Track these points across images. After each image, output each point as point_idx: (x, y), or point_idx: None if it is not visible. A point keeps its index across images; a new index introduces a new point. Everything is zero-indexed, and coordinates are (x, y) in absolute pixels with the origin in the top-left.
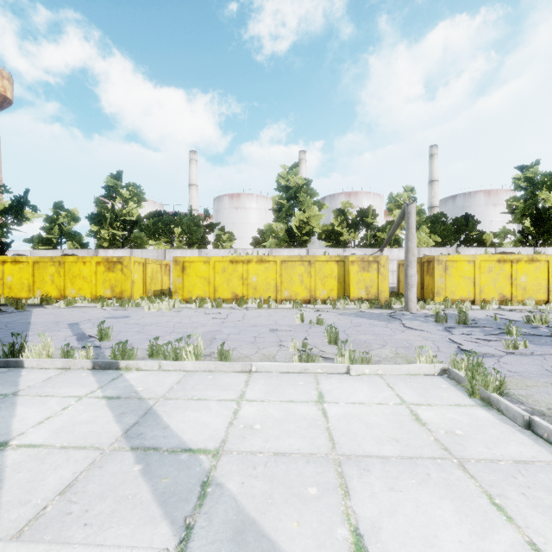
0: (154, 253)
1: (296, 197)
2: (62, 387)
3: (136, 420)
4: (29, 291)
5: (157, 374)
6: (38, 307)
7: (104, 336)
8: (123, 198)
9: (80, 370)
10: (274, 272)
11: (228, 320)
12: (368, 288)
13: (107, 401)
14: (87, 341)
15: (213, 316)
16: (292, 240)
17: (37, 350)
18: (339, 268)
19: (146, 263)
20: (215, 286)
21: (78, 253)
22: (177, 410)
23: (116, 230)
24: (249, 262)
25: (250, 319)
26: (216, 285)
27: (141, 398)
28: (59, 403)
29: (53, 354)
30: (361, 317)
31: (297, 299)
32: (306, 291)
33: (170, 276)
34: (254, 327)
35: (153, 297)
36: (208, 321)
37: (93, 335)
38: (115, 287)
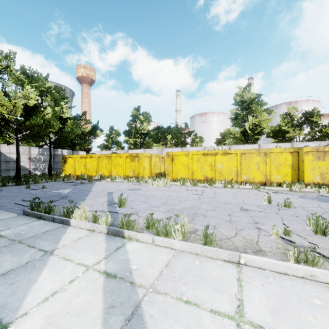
0: (156, 150)
1: (249, 108)
2: (81, 251)
3: (121, 326)
4: (96, 172)
5: (150, 249)
6: (99, 181)
7: (122, 204)
8: (140, 121)
9: (99, 233)
10: (235, 161)
11: (204, 196)
12: (324, 174)
13: (104, 279)
14: (113, 206)
15: (192, 192)
16: (246, 138)
17: (79, 213)
18: (293, 158)
19: (151, 156)
20: (192, 171)
21: (119, 152)
22: (164, 320)
23: (137, 139)
24: (216, 154)
25: (220, 197)
26: (193, 170)
27: (133, 283)
28: (71, 272)
29: (88, 217)
30: (328, 202)
31: (255, 182)
32: (262, 175)
33: (165, 164)
34: (225, 204)
35: (155, 177)
36: (189, 196)
37: (117, 202)
38: (135, 171)
